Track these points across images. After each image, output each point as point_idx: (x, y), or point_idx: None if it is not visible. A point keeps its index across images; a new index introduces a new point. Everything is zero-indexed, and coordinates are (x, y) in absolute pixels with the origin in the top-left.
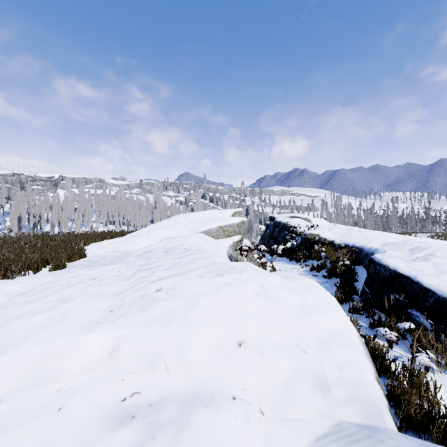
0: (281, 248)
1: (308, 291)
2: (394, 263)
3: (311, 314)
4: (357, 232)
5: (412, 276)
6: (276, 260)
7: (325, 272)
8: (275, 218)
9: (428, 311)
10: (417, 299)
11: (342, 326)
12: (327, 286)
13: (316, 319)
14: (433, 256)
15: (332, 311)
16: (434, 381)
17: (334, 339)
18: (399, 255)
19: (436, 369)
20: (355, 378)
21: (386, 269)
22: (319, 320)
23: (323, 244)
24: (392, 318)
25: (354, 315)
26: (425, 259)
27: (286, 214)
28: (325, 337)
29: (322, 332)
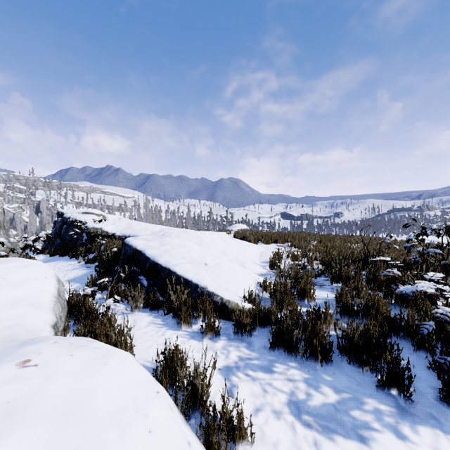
0: (32, 238)
1: (17, 269)
2: (137, 243)
3: (3, 288)
4: (136, 224)
5: (143, 250)
6: (56, 259)
7: (98, 262)
8: (64, 213)
9: (147, 273)
10: (143, 266)
11: (35, 291)
12: (94, 274)
13: (6, 291)
14: (166, 236)
15: (34, 282)
16: (114, 316)
17: (15, 302)
18: (149, 238)
19: (123, 308)
20: (8, 326)
21: (131, 248)
22: (9, 292)
23: (106, 237)
24: (127, 286)
25: (102, 292)
26: (160, 238)
27: (79, 210)
28: (3, 304)
29: (4, 301)
